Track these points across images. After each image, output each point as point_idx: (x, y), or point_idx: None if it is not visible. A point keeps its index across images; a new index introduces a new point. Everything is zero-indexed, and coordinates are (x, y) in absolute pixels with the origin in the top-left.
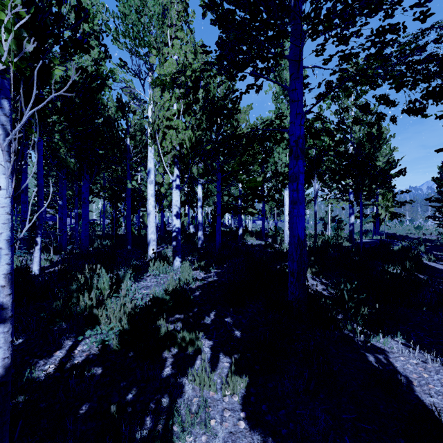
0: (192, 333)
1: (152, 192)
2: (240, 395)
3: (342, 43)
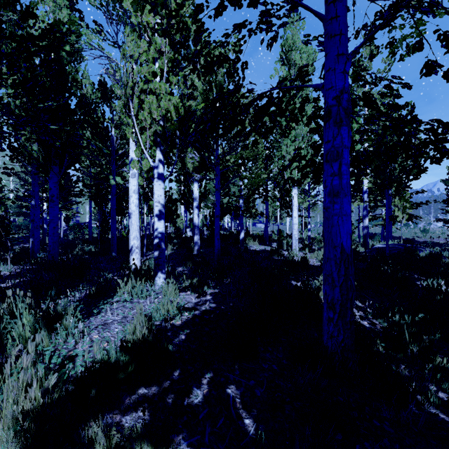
0: None
1: (135, 188)
2: None
3: None
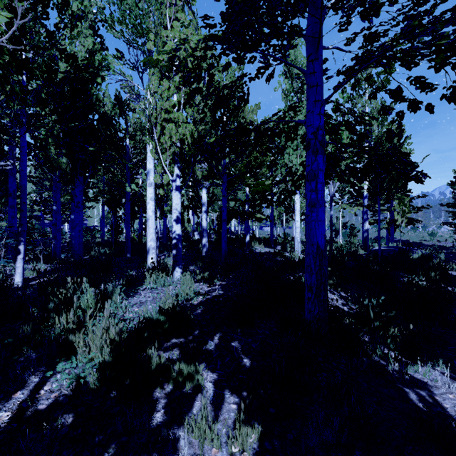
0: (191, 366)
1: (152, 196)
2: (251, 452)
3: (371, 14)
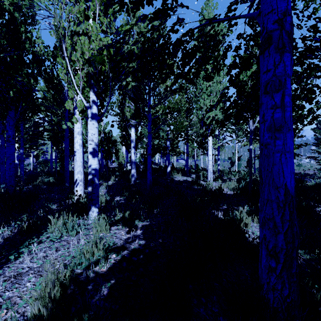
0: None
1: (79, 130)
2: None
3: None
